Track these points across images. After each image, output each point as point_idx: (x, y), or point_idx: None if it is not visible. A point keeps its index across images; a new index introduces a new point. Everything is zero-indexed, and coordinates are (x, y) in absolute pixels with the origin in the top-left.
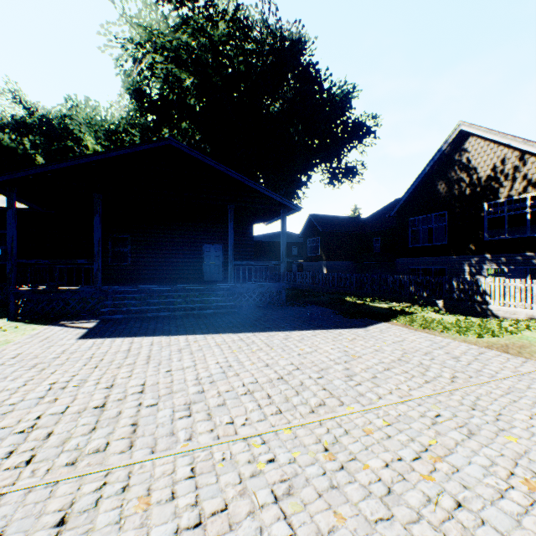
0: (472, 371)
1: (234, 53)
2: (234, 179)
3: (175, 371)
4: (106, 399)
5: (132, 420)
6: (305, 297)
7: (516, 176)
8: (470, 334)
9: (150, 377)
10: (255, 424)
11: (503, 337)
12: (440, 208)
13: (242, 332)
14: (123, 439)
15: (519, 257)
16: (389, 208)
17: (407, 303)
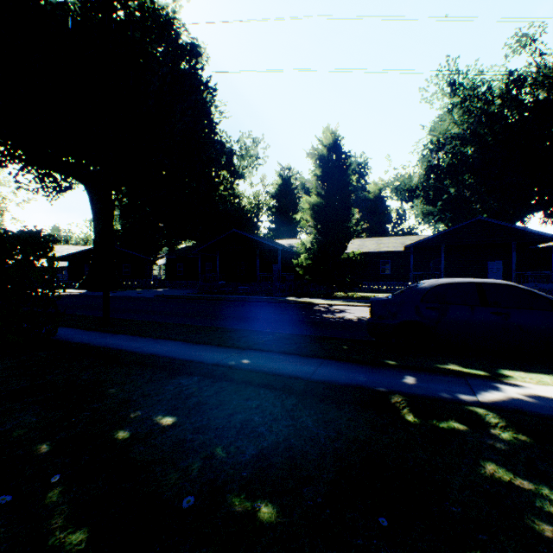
0: None
1: (506, 107)
2: (516, 228)
3: None
4: None
5: None
6: None
7: None
8: None
9: None
10: None
11: None
12: None
13: None
14: None
15: None
16: None
17: None
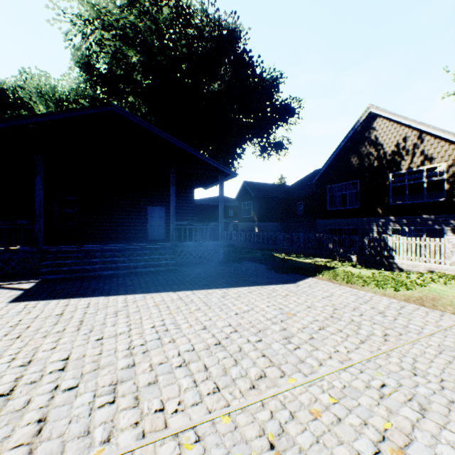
0: (400, 327)
1: (178, 37)
2: (176, 146)
3: (106, 339)
4: (17, 382)
5: (41, 413)
6: (240, 254)
7: (415, 151)
8: (387, 287)
9: (77, 348)
10: (188, 410)
11: (415, 289)
12: (353, 177)
13: (181, 290)
14: (20, 447)
15: (417, 219)
16: (309, 178)
17: (328, 258)
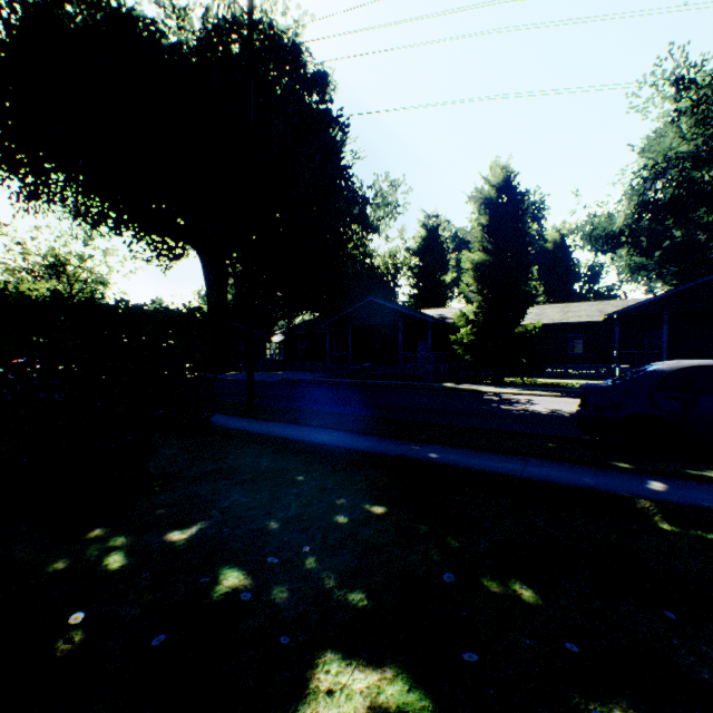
0: None
1: None
2: None
3: None
4: None
5: None
6: None
7: None
8: None
9: None
10: None
11: None
12: None
13: None
14: None
15: None
16: None
17: None
